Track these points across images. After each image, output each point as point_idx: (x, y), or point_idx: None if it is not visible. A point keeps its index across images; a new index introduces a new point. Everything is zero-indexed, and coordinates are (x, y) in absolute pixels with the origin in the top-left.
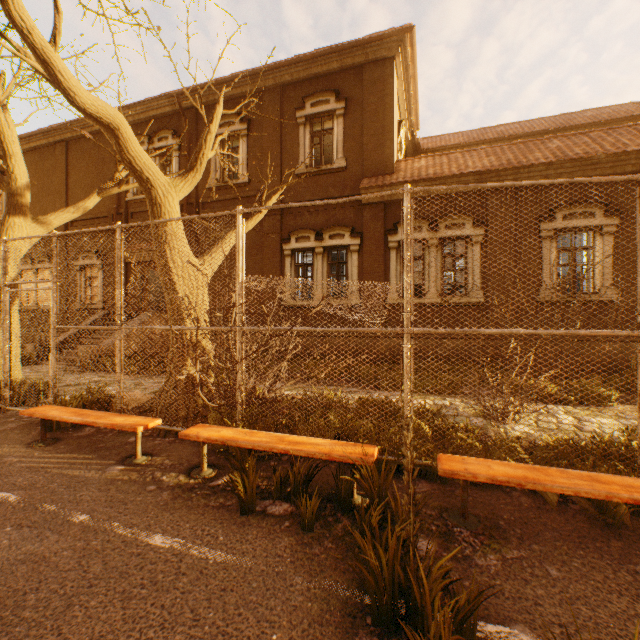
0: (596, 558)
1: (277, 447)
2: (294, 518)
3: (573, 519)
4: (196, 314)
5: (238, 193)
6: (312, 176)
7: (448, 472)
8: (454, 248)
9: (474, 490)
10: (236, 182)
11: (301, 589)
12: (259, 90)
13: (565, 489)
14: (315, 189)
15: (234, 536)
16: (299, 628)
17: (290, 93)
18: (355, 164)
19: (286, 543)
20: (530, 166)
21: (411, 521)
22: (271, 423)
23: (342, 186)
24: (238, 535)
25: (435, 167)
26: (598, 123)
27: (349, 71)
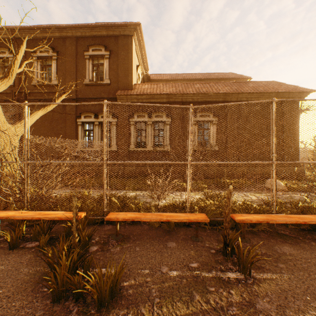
0: (156, 242)
1: (35, 217)
2: (38, 247)
3: (159, 231)
4: (1, 155)
5: (51, 89)
6: (93, 86)
7: (108, 218)
8: (159, 126)
9: (129, 226)
10: (50, 83)
11: (25, 272)
12: (63, 37)
13: (147, 219)
14: (94, 92)
15: (1, 259)
16: (15, 286)
17: (81, 42)
18: (115, 83)
19: (28, 257)
20: (187, 94)
21: (76, 237)
22: (43, 207)
23: (108, 92)
24: (3, 258)
25: (151, 89)
26: (218, 79)
27: (112, 37)
